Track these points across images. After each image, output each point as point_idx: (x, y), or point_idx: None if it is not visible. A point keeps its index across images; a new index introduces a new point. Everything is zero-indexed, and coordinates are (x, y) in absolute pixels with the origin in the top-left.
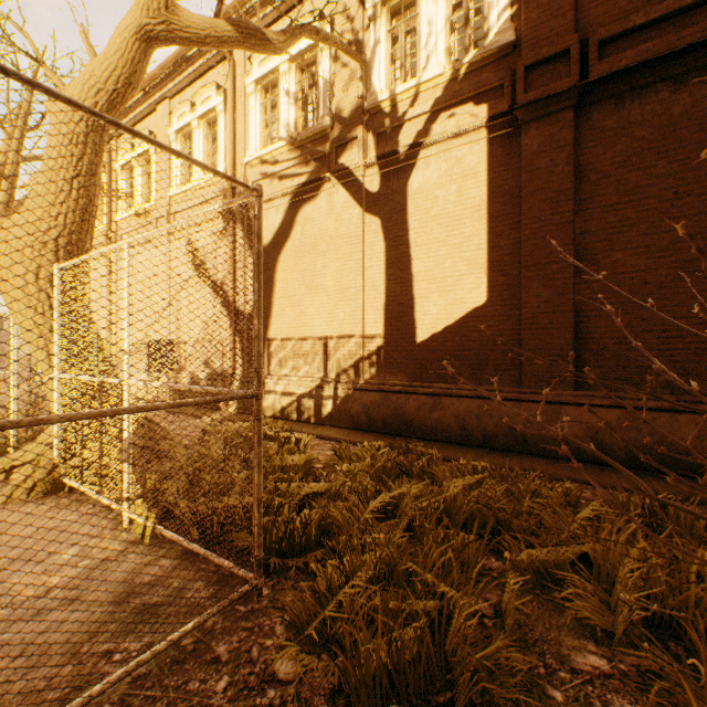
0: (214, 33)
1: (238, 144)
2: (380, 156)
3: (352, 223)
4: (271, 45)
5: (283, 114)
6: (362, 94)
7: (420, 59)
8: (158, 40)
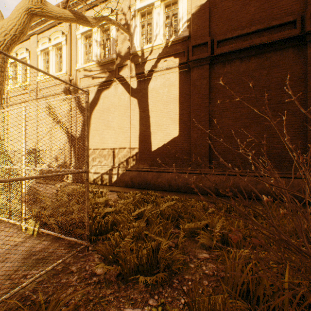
0: (64, 16)
1: (72, 60)
2: (137, 73)
3: (125, 100)
4: (90, 23)
5: (94, 50)
6: (130, 47)
7: (153, 36)
8: (36, 15)
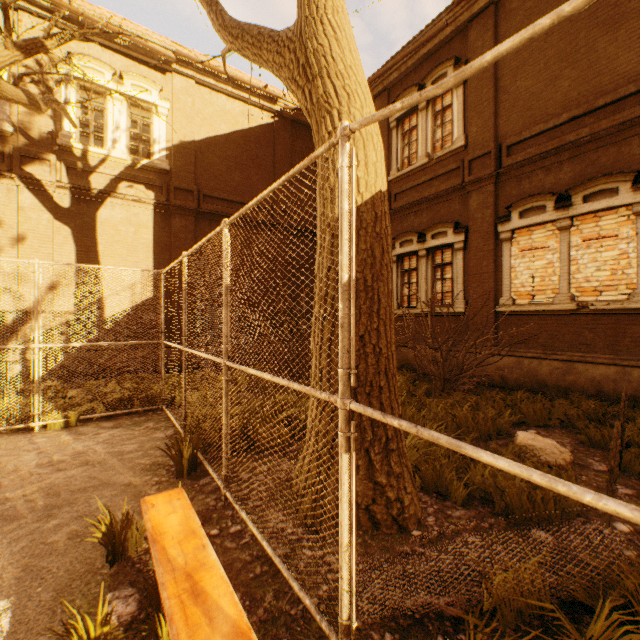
0: (17, 99)
1: None
2: (74, 185)
3: (43, 224)
4: (41, 111)
5: None
6: (54, 130)
7: (108, 138)
8: None
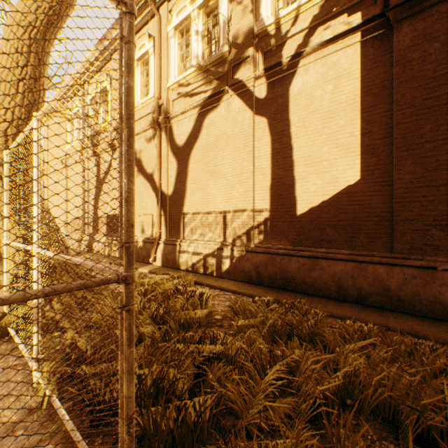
0: None
1: (162, 74)
2: (267, 68)
3: (245, 123)
4: None
5: (193, 48)
6: (253, 23)
7: None
8: None
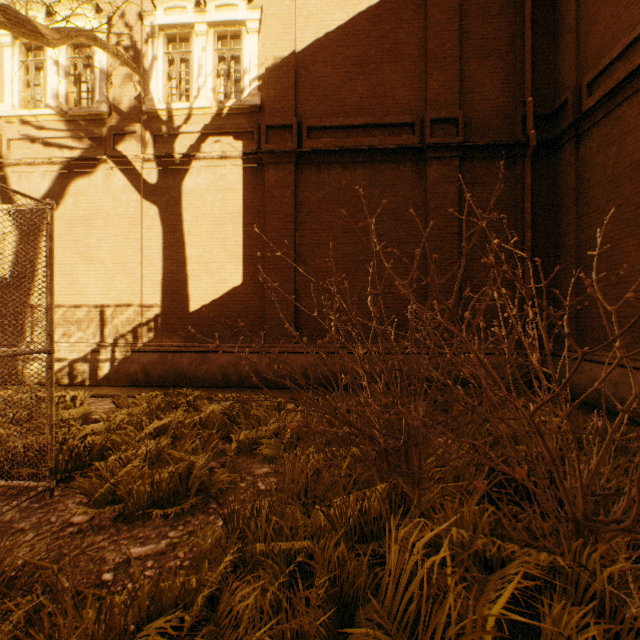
0: None
1: None
2: (158, 155)
3: (131, 206)
4: (44, 39)
5: (51, 82)
6: (141, 96)
7: (193, 88)
8: None
